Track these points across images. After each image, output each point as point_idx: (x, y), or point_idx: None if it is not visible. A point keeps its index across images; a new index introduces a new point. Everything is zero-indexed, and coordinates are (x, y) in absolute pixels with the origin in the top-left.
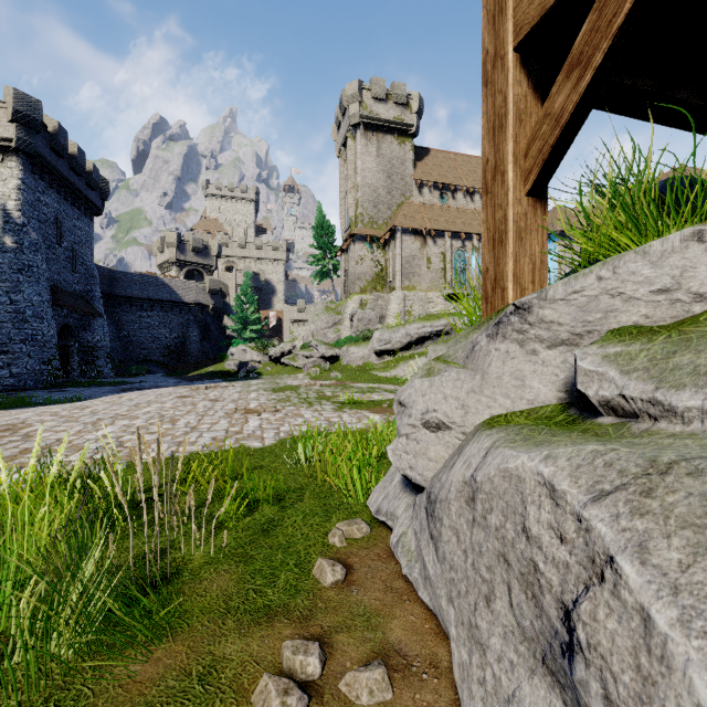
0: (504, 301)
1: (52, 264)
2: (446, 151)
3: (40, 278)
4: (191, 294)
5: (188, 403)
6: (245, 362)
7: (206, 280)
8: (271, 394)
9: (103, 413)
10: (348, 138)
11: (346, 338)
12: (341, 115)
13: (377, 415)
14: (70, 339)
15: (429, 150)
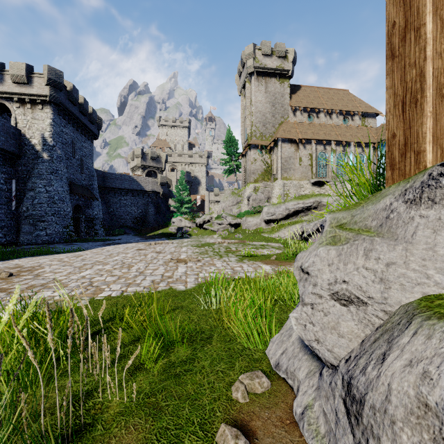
0: (419, 164)
1: (69, 169)
2: (312, 86)
3: (62, 177)
4: (149, 185)
5: (142, 254)
6: (181, 227)
7: (158, 176)
8: (195, 249)
9: (88, 260)
10: (246, 82)
11: (245, 212)
12: (242, 68)
13: (267, 266)
14: (80, 213)
15: (300, 86)
